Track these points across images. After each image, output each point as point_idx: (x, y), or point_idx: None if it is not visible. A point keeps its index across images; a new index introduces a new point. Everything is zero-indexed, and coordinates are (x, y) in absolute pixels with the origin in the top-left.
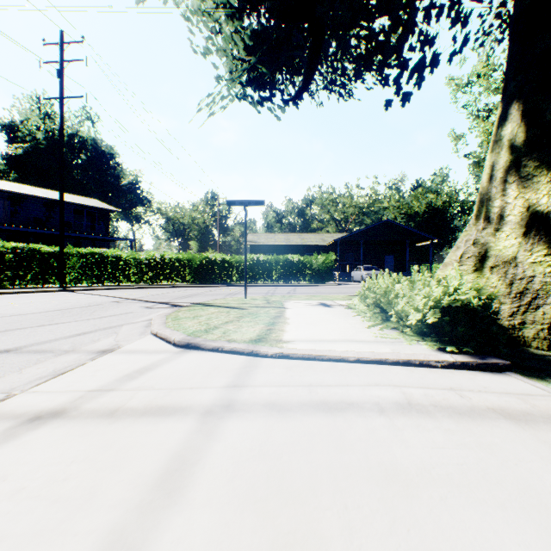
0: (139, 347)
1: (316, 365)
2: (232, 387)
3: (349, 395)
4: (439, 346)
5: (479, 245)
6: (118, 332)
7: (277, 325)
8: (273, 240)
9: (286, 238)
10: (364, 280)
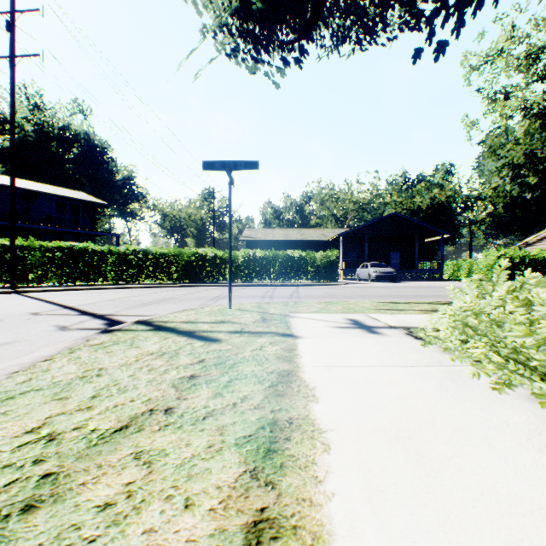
0: None
1: None
2: None
3: None
4: None
5: None
6: None
7: (287, 456)
8: (271, 236)
9: (285, 233)
10: (372, 278)
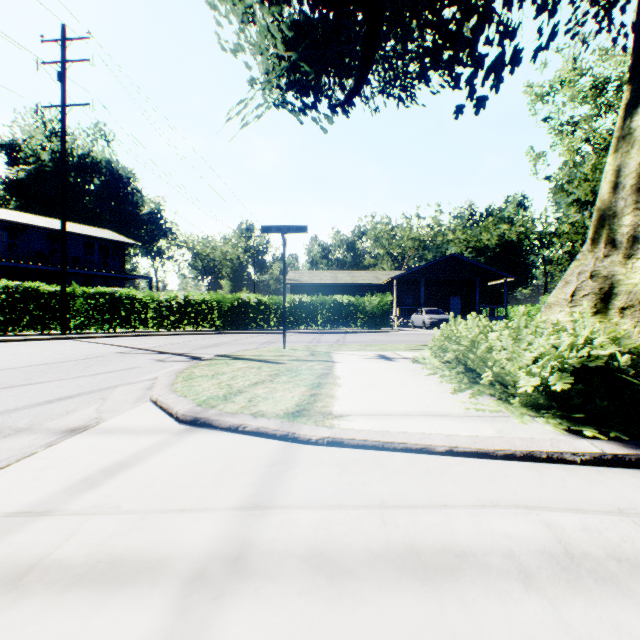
0: (127, 423)
1: (386, 460)
2: (250, 510)
3: (453, 532)
4: (564, 424)
5: (600, 279)
6: (106, 398)
7: (324, 387)
8: (318, 278)
9: (333, 275)
10: (426, 325)
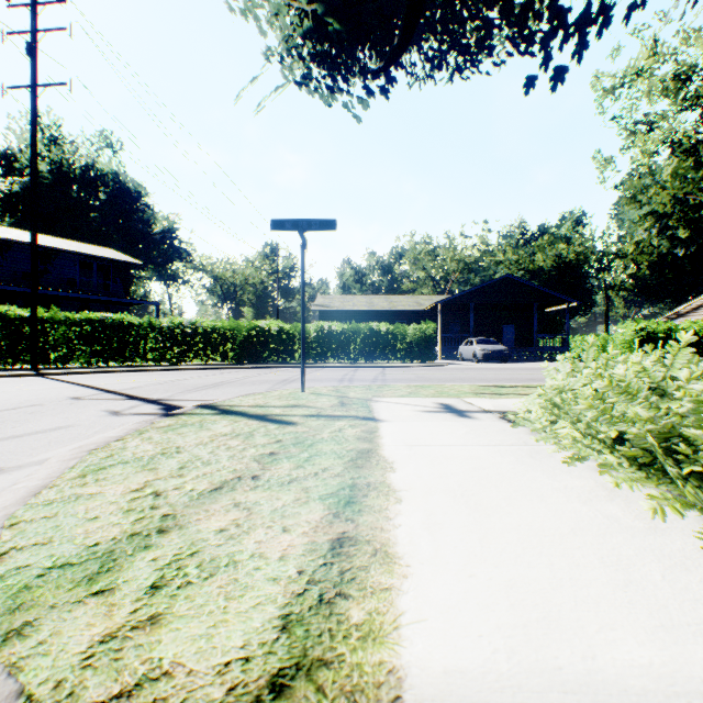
0: None
1: None
2: None
3: None
4: None
5: None
6: None
7: (364, 505)
8: (351, 304)
9: (368, 301)
10: (478, 358)
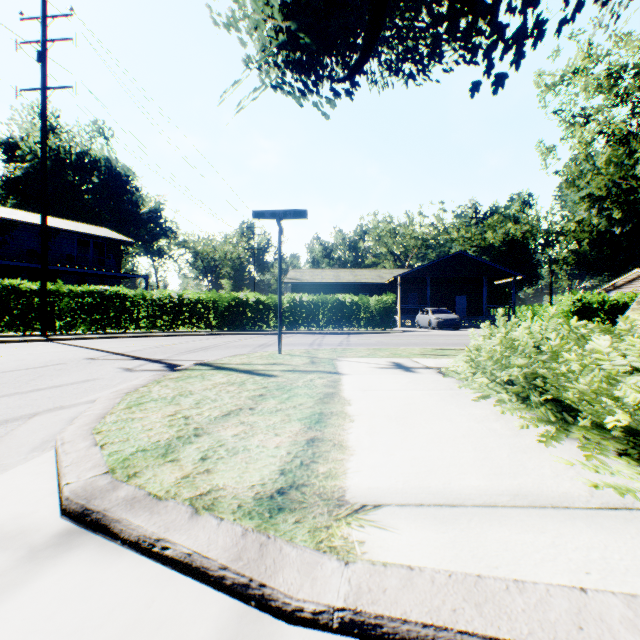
0: None
1: None
2: None
3: None
4: None
5: None
6: None
7: (328, 423)
8: (319, 277)
9: (335, 274)
10: (433, 325)
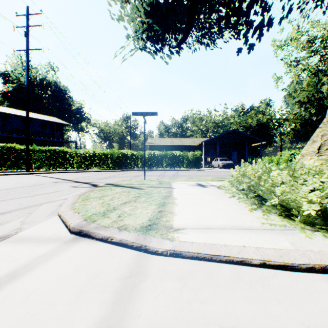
0: (36, 232)
1: (215, 272)
2: None
3: None
4: None
5: None
6: (31, 212)
7: (167, 205)
8: (163, 142)
9: (171, 141)
10: (220, 166)
